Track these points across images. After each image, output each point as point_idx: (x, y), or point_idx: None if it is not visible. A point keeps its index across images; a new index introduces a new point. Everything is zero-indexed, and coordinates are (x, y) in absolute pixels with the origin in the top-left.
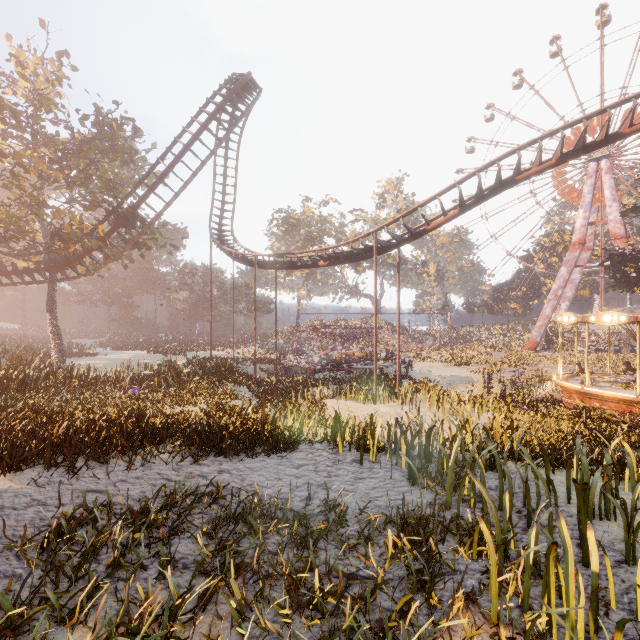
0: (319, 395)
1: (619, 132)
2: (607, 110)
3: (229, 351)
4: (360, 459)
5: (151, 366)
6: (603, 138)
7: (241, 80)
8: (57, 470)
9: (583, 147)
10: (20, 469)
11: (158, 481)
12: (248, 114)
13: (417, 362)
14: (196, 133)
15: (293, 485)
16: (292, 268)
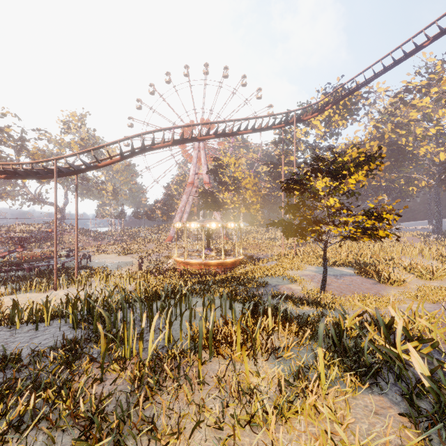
0: None
1: (197, 138)
2: (191, 126)
3: None
4: (36, 327)
5: None
6: (191, 138)
7: None
8: None
9: (183, 140)
10: None
11: None
12: None
13: (96, 255)
14: None
15: None
16: None
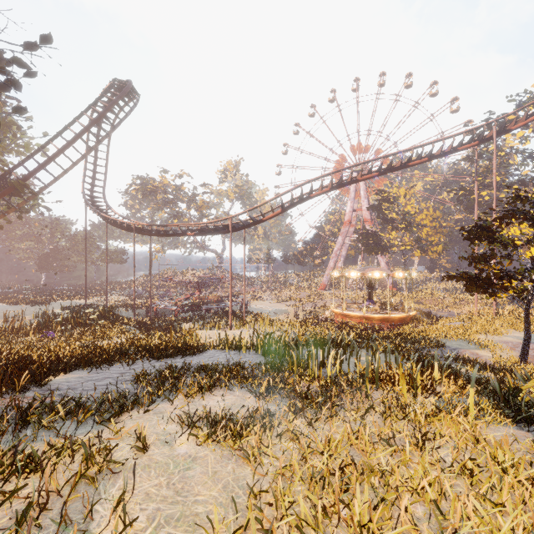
0: (192, 328)
1: (357, 178)
2: (351, 168)
3: (94, 299)
4: (239, 352)
5: (43, 315)
6: (350, 180)
7: (126, 89)
8: (89, 370)
9: (341, 183)
10: (71, 371)
11: (149, 368)
12: (124, 107)
13: (253, 301)
14: (87, 126)
15: (214, 363)
16: (166, 235)
